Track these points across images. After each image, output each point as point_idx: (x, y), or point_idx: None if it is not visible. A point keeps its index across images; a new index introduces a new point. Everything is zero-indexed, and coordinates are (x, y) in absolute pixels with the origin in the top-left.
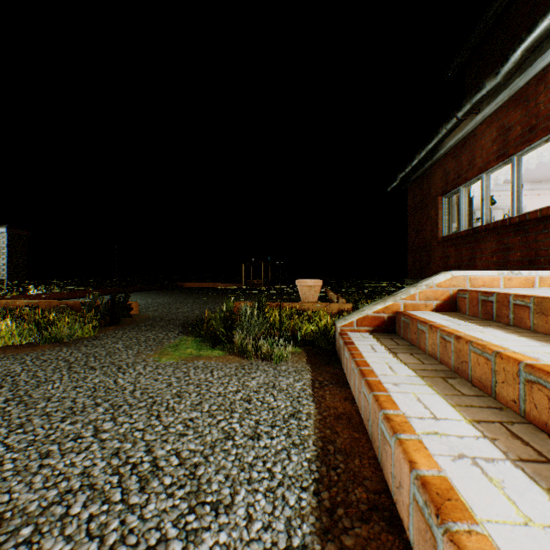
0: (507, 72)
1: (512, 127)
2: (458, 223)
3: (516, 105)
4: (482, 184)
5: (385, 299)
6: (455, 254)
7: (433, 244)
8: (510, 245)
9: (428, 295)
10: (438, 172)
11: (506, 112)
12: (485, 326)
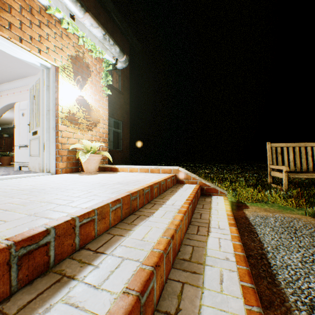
0: None
1: None
2: None
3: None
4: None
5: None
6: None
7: None
8: None
9: None
10: None
11: None
12: (108, 250)
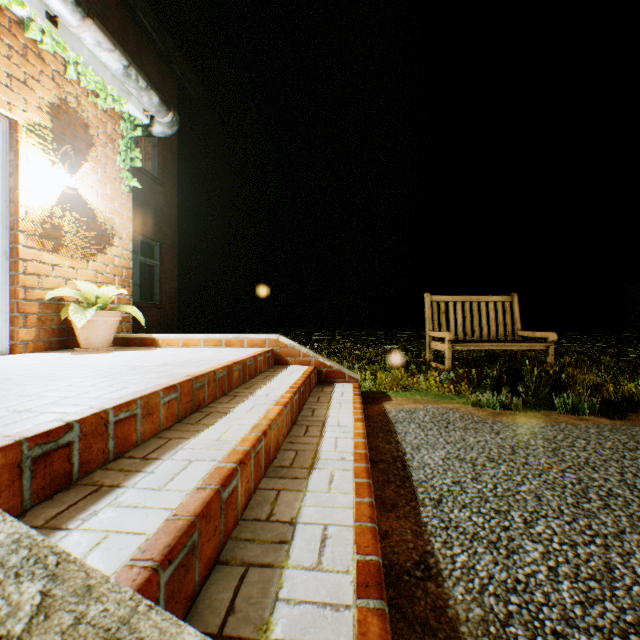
0: None
1: None
2: None
3: None
4: None
5: None
6: None
7: None
8: None
9: None
10: None
11: None
12: (165, 455)
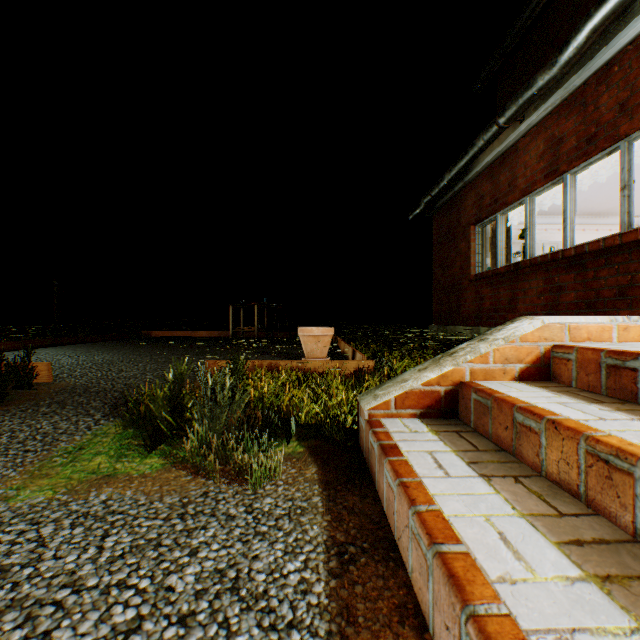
0: (567, 62)
1: (565, 138)
2: (493, 257)
3: (571, 110)
4: (526, 209)
5: (438, 361)
6: (491, 296)
7: (464, 283)
8: (562, 284)
9: (508, 354)
10: (470, 196)
11: (557, 119)
12: None
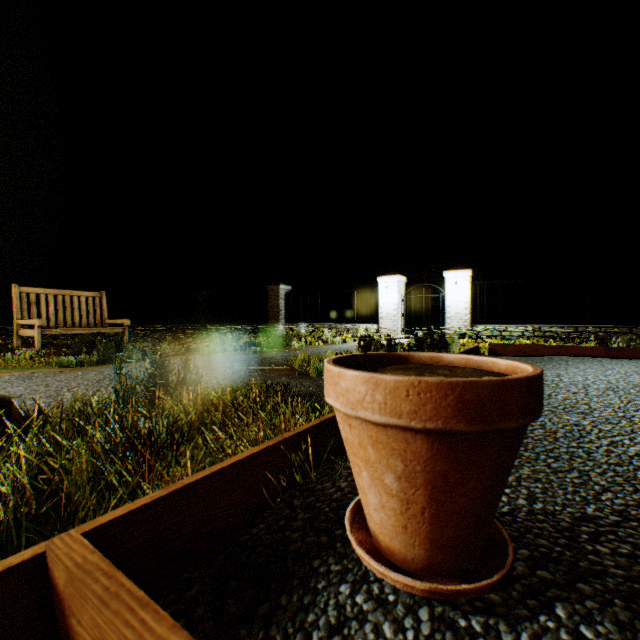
0: None
1: None
2: None
3: None
4: None
5: None
6: None
7: None
8: None
9: None
10: None
11: None
12: None
